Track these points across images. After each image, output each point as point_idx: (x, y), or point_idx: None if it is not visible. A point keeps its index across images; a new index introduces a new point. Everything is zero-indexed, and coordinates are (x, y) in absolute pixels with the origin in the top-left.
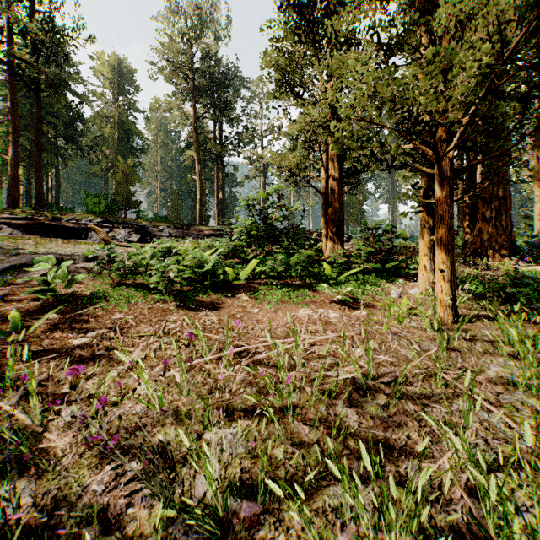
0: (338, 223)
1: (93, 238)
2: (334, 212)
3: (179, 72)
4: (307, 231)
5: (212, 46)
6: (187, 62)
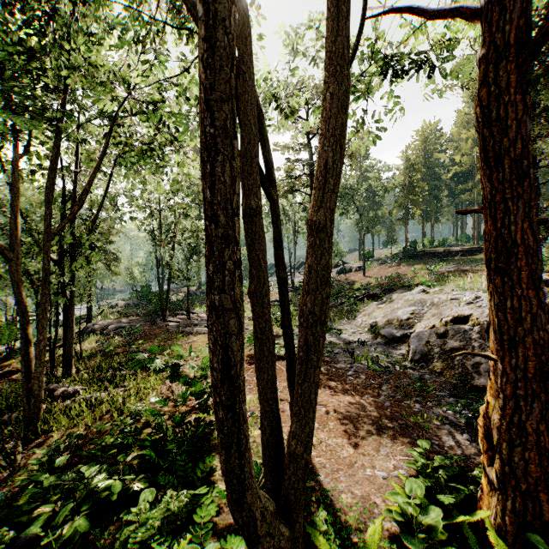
0: None
1: None
2: None
3: None
4: None
5: None
6: None
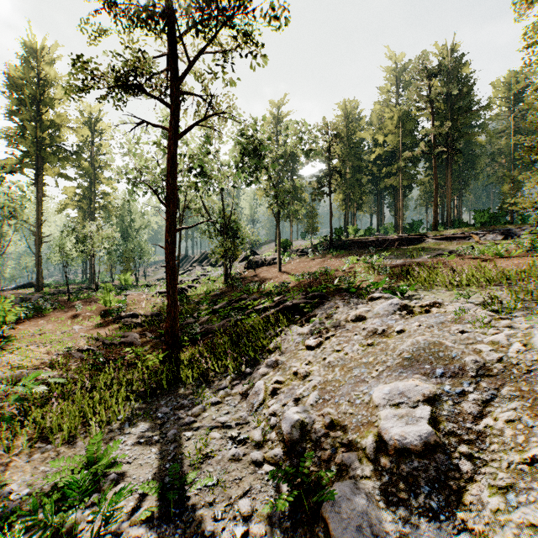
0: None
1: (472, 241)
2: None
3: None
4: None
5: None
6: None
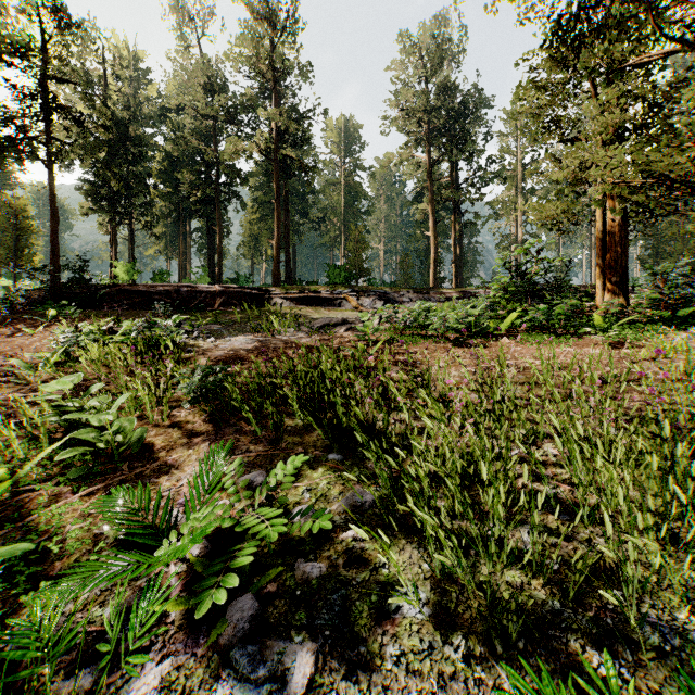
0: (619, 270)
1: (345, 307)
2: (614, 258)
3: (411, 119)
4: (583, 285)
5: (449, 77)
6: (421, 106)
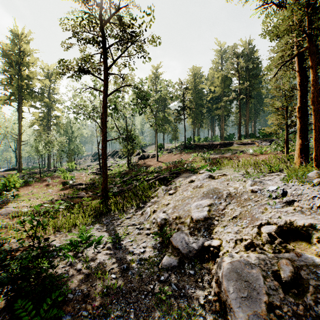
0: None
1: (255, 145)
2: None
3: None
4: None
5: None
6: None
